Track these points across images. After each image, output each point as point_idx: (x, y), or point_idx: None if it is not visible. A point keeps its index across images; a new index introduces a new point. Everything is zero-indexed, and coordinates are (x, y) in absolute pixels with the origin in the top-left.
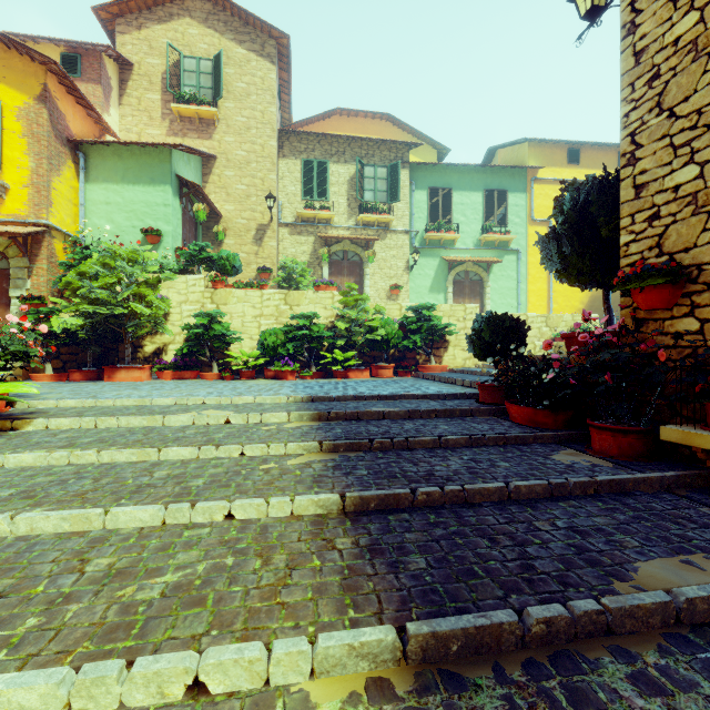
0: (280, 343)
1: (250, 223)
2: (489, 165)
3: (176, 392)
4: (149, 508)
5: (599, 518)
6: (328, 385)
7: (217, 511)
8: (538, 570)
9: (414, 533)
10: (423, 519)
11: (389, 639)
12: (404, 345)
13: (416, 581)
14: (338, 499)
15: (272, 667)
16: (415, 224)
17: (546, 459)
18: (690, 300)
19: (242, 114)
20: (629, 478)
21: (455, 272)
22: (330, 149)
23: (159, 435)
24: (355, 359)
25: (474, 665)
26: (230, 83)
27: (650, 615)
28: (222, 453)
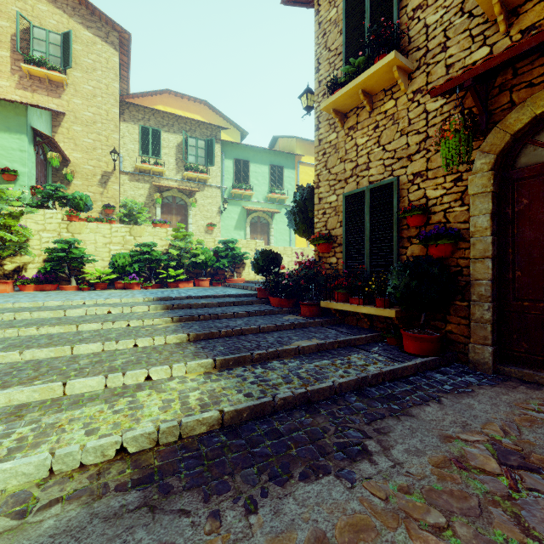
0: (127, 263)
1: (96, 169)
2: (273, 150)
3: (55, 298)
4: (95, 344)
5: (290, 334)
6: (167, 292)
7: (130, 344)
8: (262, 346)
9: (220, 343)
10: (223, 340)
11: (211, 361)
12: (217, 266)
13: (220, 352)
14: (187, 336)
15: (173, 371)
16: (225, 182)
17: (280, 318)
18: (334, 250)
19: (89, 84)
20: (307, 322)
21: (251, 217)
22: (162, 121)
23: (69, 320)
24: (184, 275)
25: (237, 366)
26: (78, 57)
27: (291, 351)
28: (116, 325)
